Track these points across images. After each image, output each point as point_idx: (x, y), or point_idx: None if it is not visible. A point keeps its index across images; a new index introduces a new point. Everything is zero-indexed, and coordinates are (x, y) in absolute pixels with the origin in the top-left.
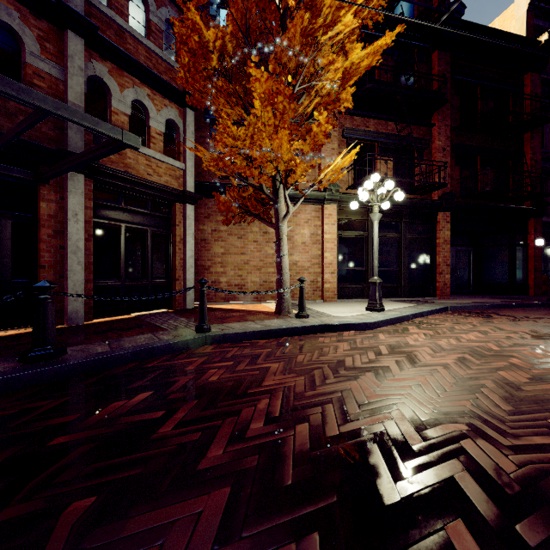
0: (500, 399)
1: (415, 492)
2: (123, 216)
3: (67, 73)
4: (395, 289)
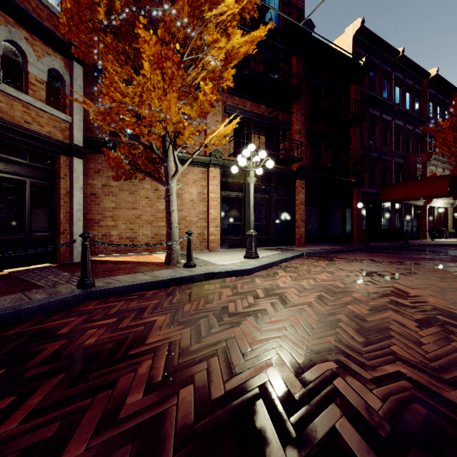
0: (354, 331)
1: None
2: None
3: None
4: (266, 239)
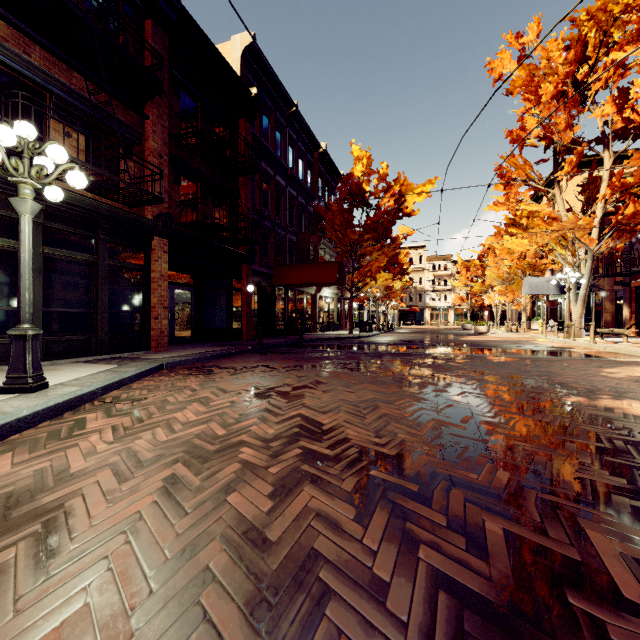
0: (242, 619)
1: None
2: None
3: None
4: (87, 342)
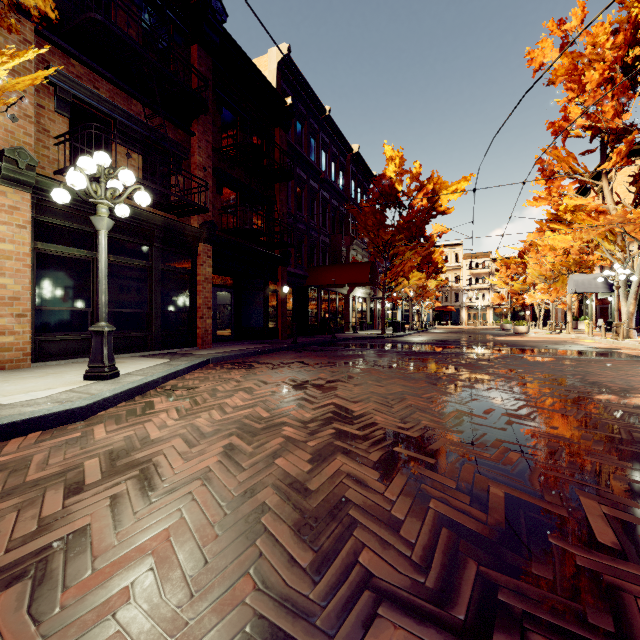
0: (292, 533)
1: None
2: None
3: None
4: (143, 339)
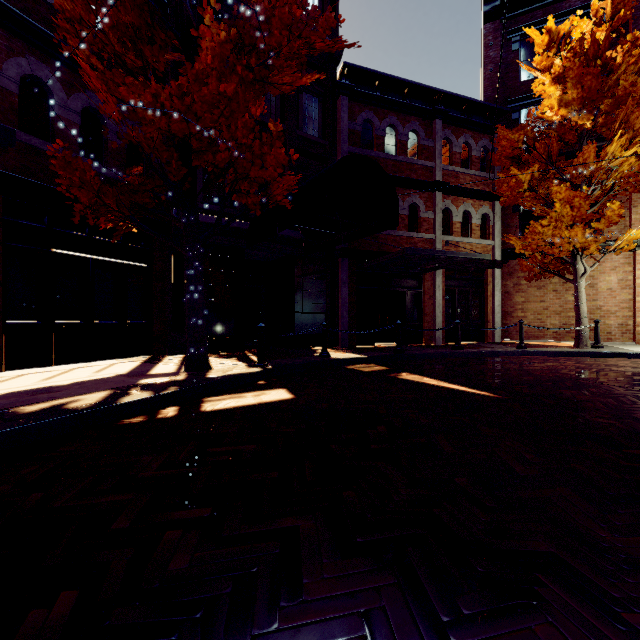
0: None
1: (614, 376)
2: (456, 283)
3: (435, 214)
4: None
